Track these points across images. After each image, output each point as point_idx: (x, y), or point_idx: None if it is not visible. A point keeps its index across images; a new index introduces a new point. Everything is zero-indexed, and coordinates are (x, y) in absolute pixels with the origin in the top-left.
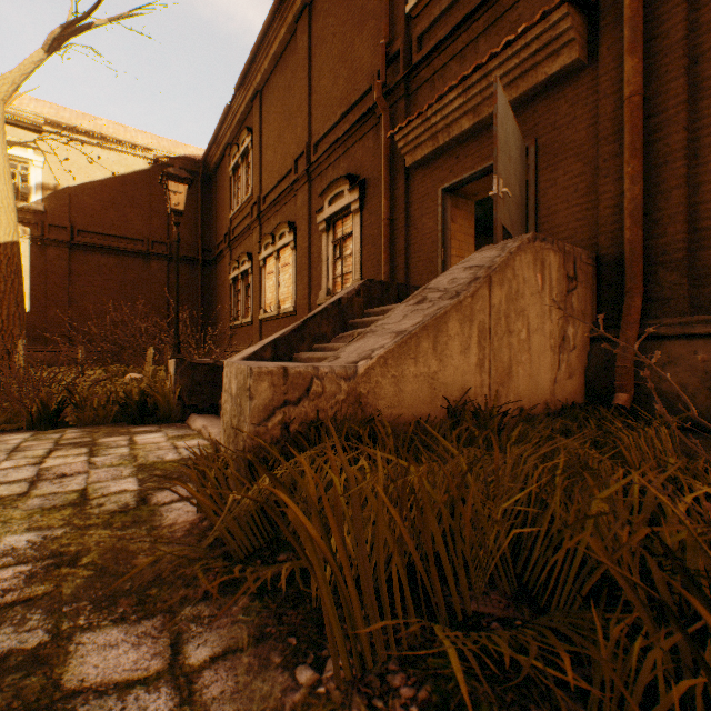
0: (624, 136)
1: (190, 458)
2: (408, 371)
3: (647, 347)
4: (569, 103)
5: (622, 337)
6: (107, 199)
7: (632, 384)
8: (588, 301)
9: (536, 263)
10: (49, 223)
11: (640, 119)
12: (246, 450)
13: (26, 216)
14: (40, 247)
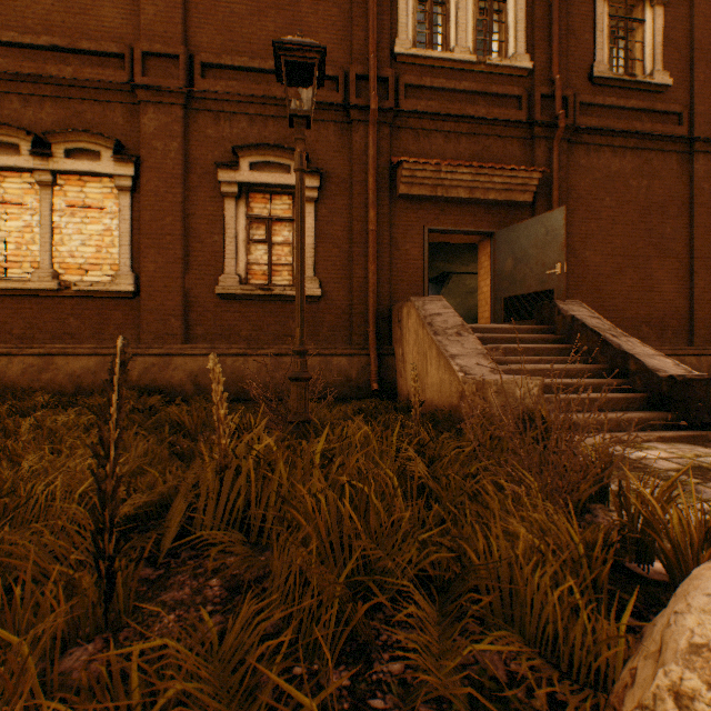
0: None
1: None
2: None
3: None
4: (518, 221)
5: None
6: None
7: None
8: None
9: None
10: None
11: None
12: None
13: None
14: None
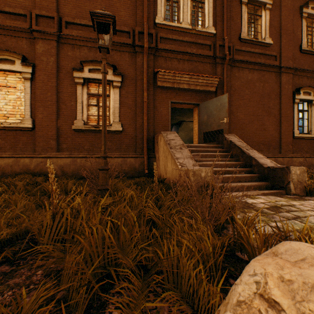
0: None
1: (313, 187)
2: None
3: None
4: (209, 99)
5: None
6: None
7: None
8: None
9: None
10: None
11: None
12: (306, 184)
13: None
14: None
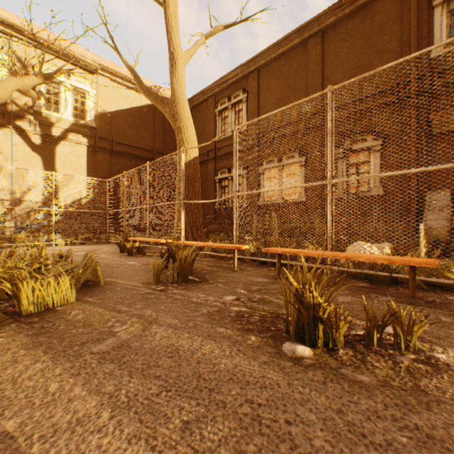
0: None
1: None
2: None
3: None
4: None
5: None
6: (130, 122)
7: None
8: None
9: None
10: (99, 136)
11: None
12: None
13: (84, 129)
14: (92, 151)
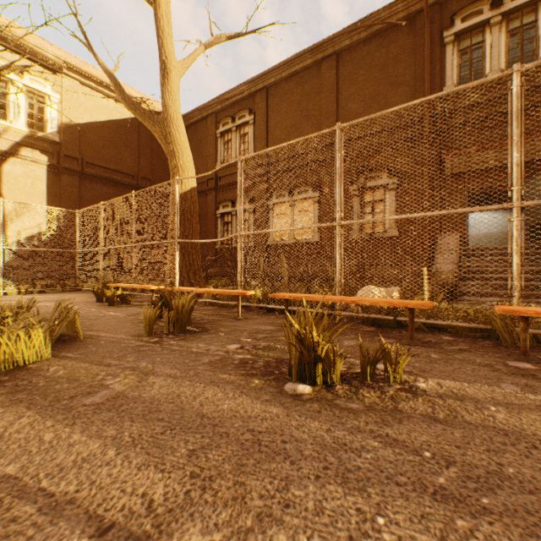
0: None
1: None
2: None
3: None
4: None
5: None
6: (107, 138)
7: None
8: None
9: None
10: (64, 154)
11: None
12: None
13: (42, 144)
14: (55, 173)
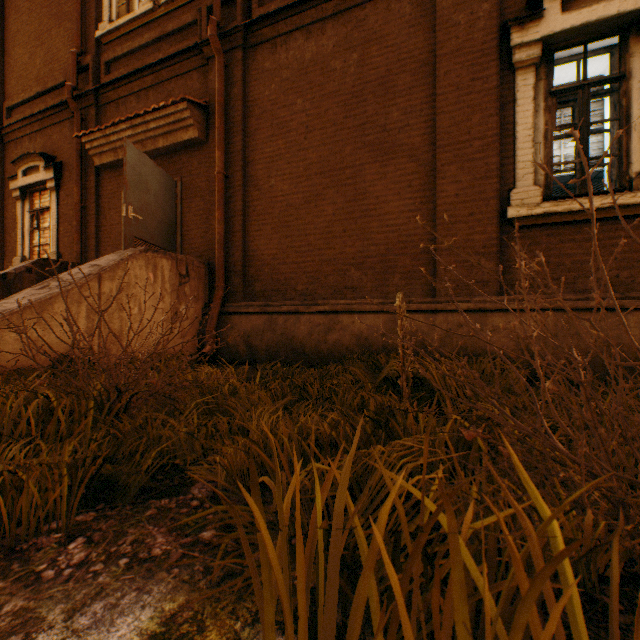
0: (216, 195)
1: None
2: (9, 336)
3: (225, 319)
4: (198, 162)
5: (211, 313)
6: None
7: (214, 340)
8: (201, 290)
9: (149, 266)
10: None
11: (223, 188)
12: None
13: None
14: None
